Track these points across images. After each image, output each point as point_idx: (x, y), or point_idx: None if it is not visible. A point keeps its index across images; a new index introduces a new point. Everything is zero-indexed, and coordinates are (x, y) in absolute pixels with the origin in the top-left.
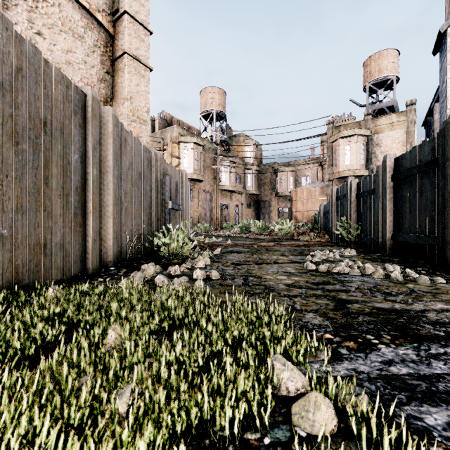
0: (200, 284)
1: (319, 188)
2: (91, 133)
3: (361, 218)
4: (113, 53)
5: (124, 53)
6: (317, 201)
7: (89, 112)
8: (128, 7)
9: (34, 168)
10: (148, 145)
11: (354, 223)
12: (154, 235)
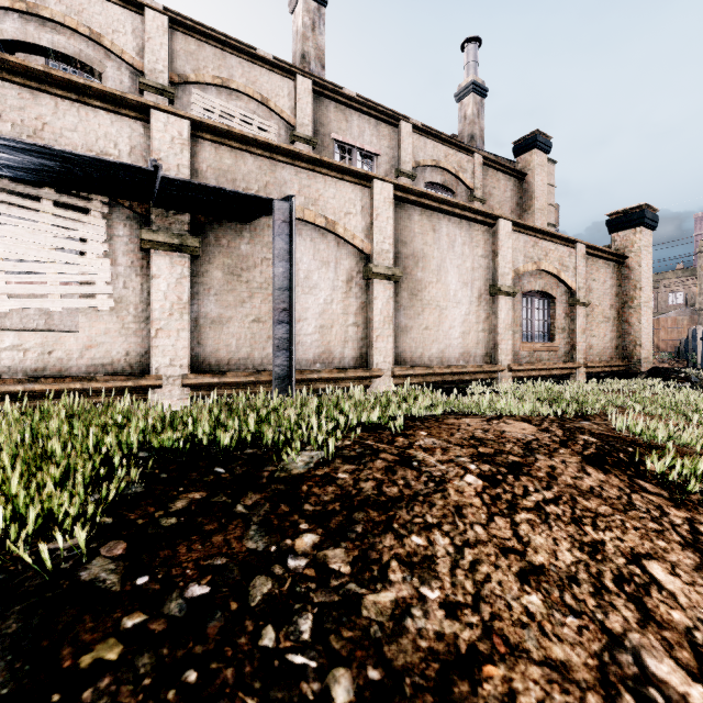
0: None
1: (687, 316)
2: None
3: (702, 352)
4: None
5: None
6: (685, 330)
7: None
8: None
9: None
10: None
11: (699, 355)
12: None
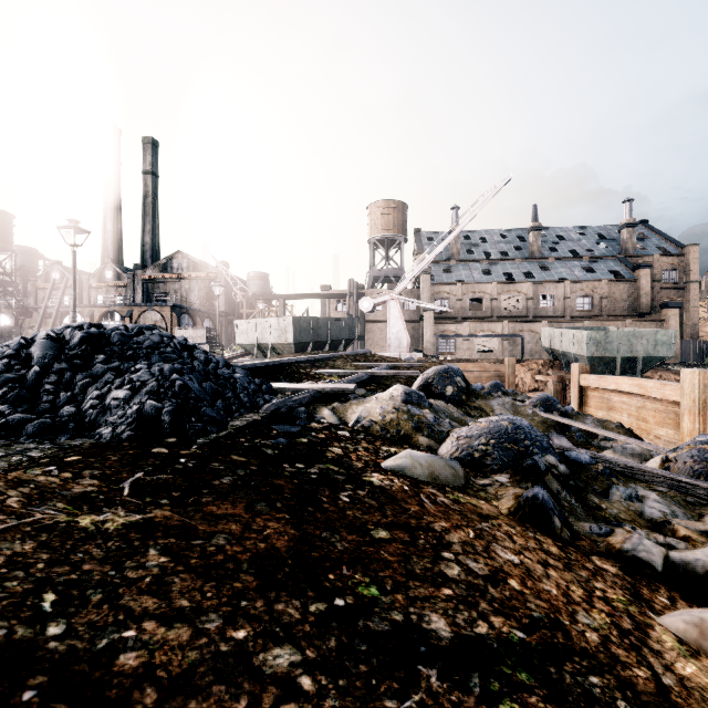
0: (707, 364)
1: None
2: (689, 345)
3: None
4: (684, 306)
5: (689, 308)
6: None
7: (689, 342)
8: (690, 294)
9: (684, 352)
10: (697, 332)
11: None
12: (700, 359)
